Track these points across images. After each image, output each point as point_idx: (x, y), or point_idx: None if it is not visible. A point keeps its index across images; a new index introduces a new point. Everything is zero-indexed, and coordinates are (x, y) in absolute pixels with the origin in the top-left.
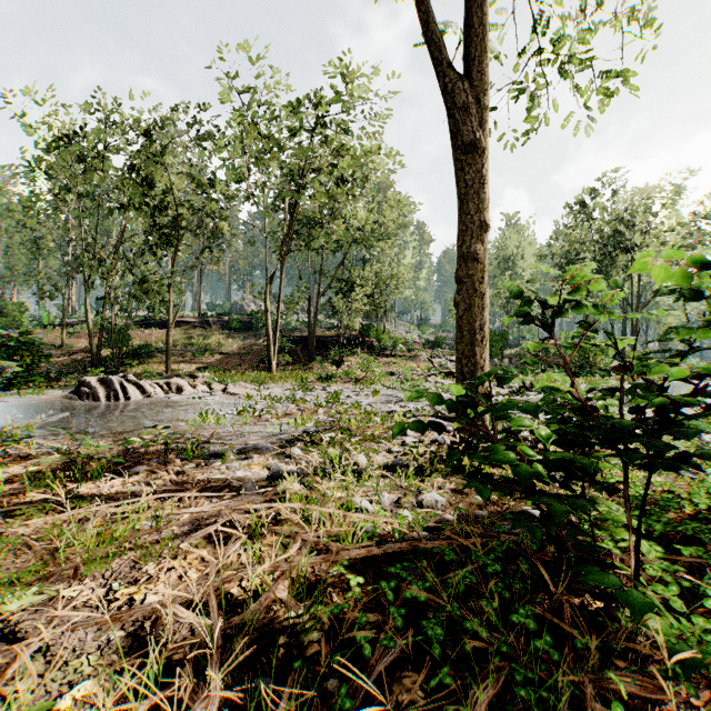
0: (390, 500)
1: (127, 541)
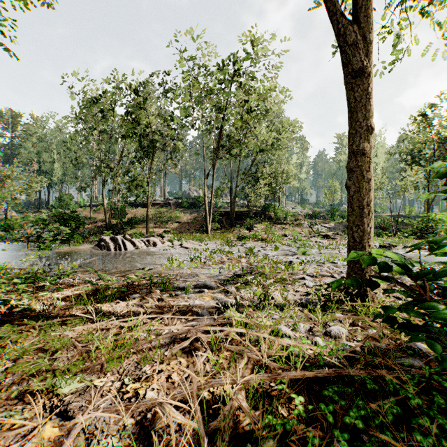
0: (304, 329)
1: (132, 348)
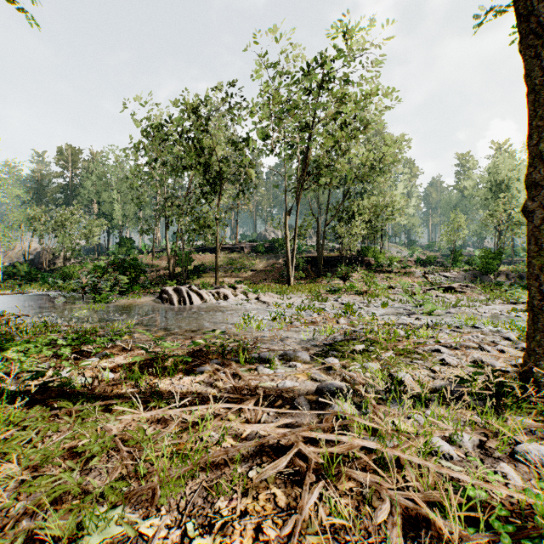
0: (471, 442)
1: (199, 463)
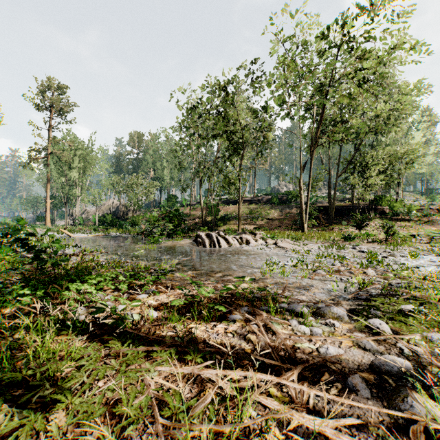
0: None
1: None
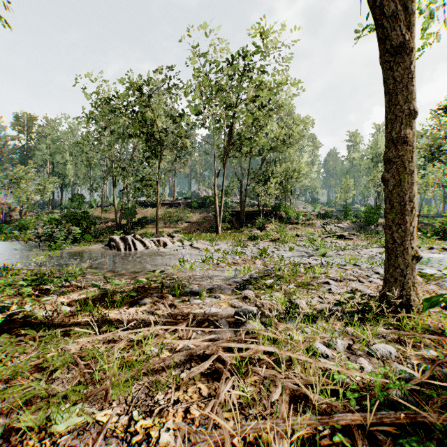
0: (342, 346)
1: (142, 369)
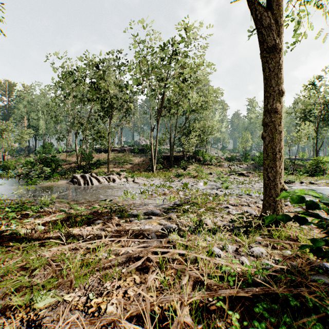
0: (232, 249)
1: (95, 267)
